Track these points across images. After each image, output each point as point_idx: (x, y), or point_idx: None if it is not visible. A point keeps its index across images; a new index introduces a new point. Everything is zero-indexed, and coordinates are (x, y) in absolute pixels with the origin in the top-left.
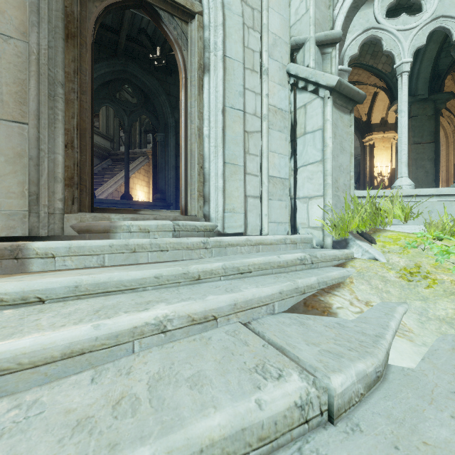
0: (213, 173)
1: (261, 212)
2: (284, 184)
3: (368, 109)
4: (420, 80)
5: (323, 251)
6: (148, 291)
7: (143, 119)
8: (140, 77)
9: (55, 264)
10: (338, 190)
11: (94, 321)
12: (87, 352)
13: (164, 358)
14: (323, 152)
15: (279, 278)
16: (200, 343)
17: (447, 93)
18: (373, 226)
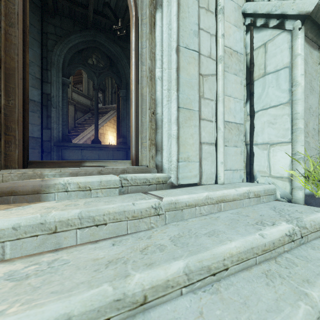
0: (166, 118)
1: (216, 160)
2: (239, 129)
3: None
4: None
5: (307, 214)
6: None
7: (113, 84)
8: (106, 45)
9: None
10: (308, 136)
11: None
12: None
13: None
14: (292, 92)
15: (275, 282)
16: None
17: None
18: None
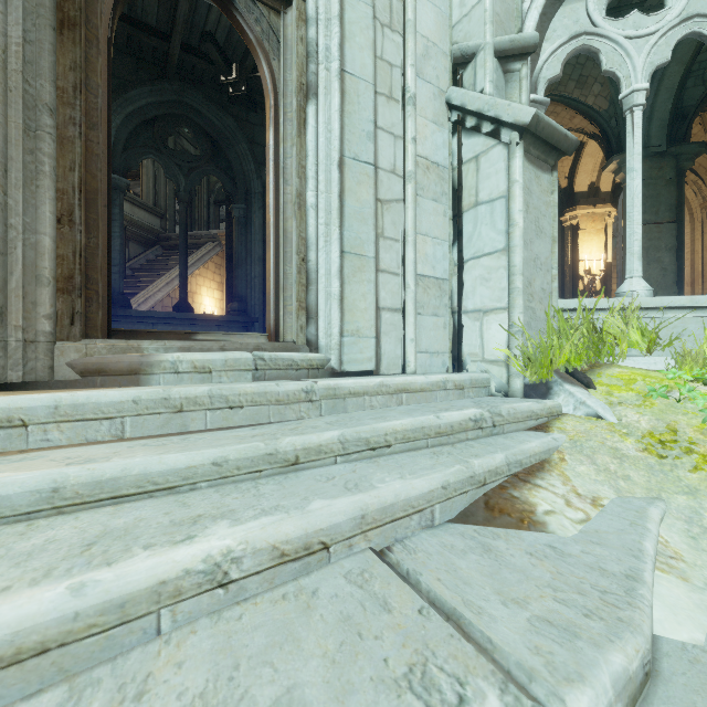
0: (323, 269)
1: (403, 336)
2: (441, 288)
3: (570, 169)
4: (654, 123)
5: (511, 403)
6: (199, 492)
7: (213, 183)
8: (205, 112)
9: (26, 438)
10: (533, 300)
11: (76, 575)
12: (53, 648)
13: (220, 650)
14: (508, 235)
15: (440, 456)
16: (295, 605)
17: (697, 144)
18: (593, 360)
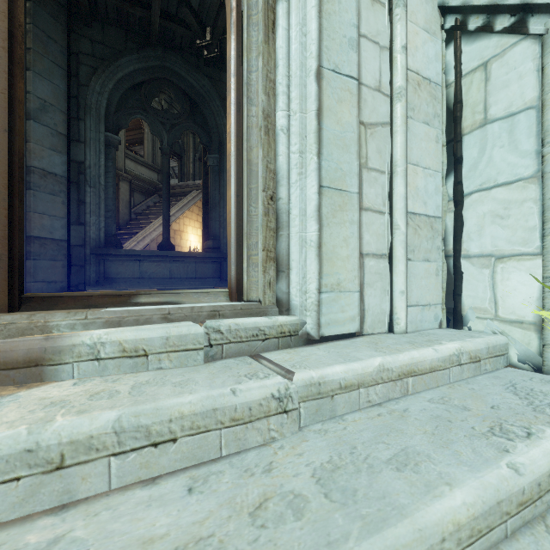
0: (297, 209)
1: (390, 286)
2: (433, 228)
3: None
4: None
5: None
6: None
7: (197, 144)
8: (184, 75)
9: None
10: None
11: None
12: None
13: None
14: (542, 157)
15: None
16: None
17: None
18: None
